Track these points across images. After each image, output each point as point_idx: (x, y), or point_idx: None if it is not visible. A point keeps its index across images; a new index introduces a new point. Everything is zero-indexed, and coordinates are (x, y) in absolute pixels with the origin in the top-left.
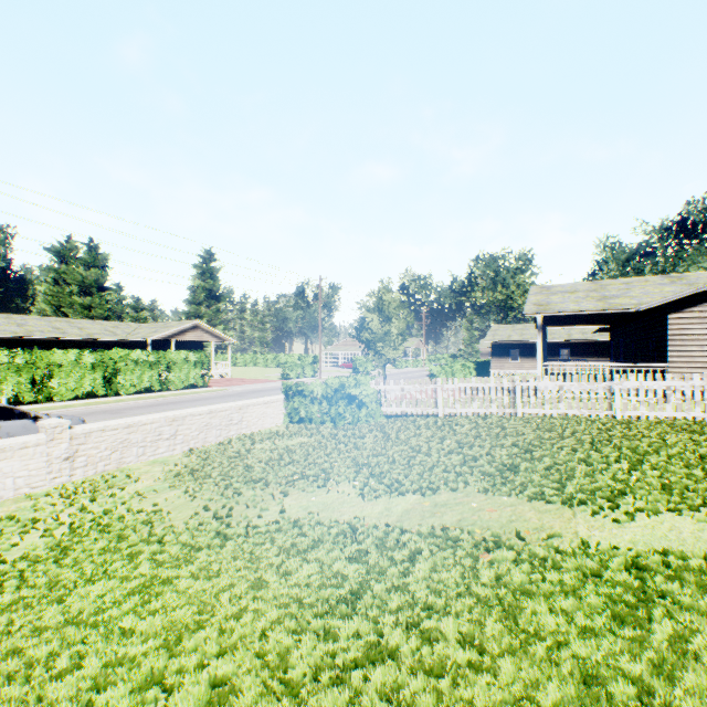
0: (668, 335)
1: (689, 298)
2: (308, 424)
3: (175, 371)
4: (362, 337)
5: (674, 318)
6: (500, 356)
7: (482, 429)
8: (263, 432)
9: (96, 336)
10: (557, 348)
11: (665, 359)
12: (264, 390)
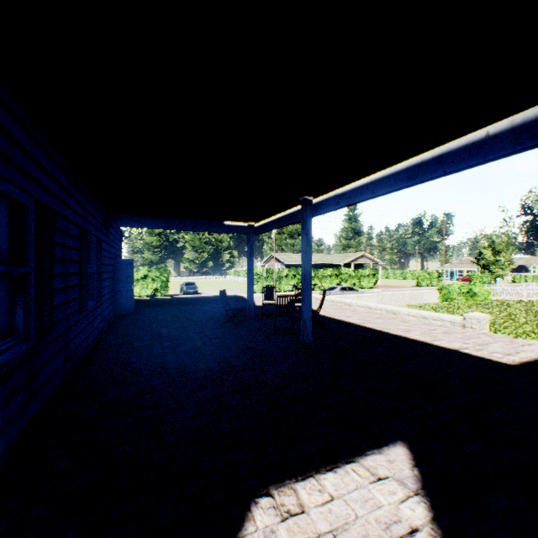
0: None
1: None
2: (451, 302)
3: (362, 279)
4: (479, 263)
5: None
6: None
7: None
8: (431, 303)
9: (317, 262)
10: None
11: None
12: None
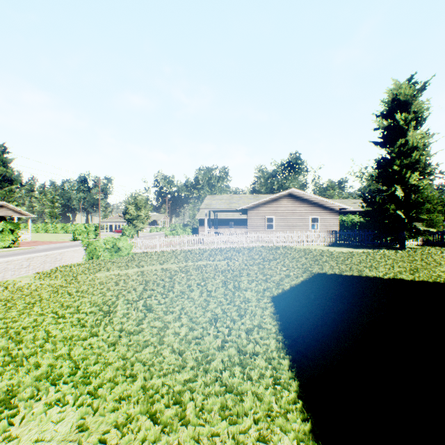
0: (247, 219)
1: (253, 206)
2: (97, 259)
3: None
4: (126, 217)
5: (249, 213)
6: (204, 225)
7: (169, 254)
8: (74, 264)
9: None
10: (229, 221)
11: (247, 227)
12: (63, 247)
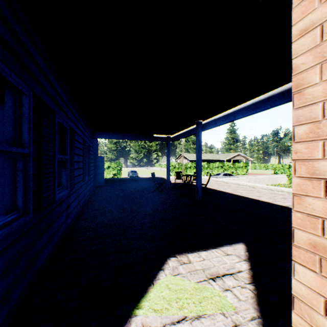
0: None
1: None
2: None
3: (238, 169)
4: None
5: None
6: None
7: None
8: (282, 184)
9: (209, 159)
10: None
11: None
12: None
